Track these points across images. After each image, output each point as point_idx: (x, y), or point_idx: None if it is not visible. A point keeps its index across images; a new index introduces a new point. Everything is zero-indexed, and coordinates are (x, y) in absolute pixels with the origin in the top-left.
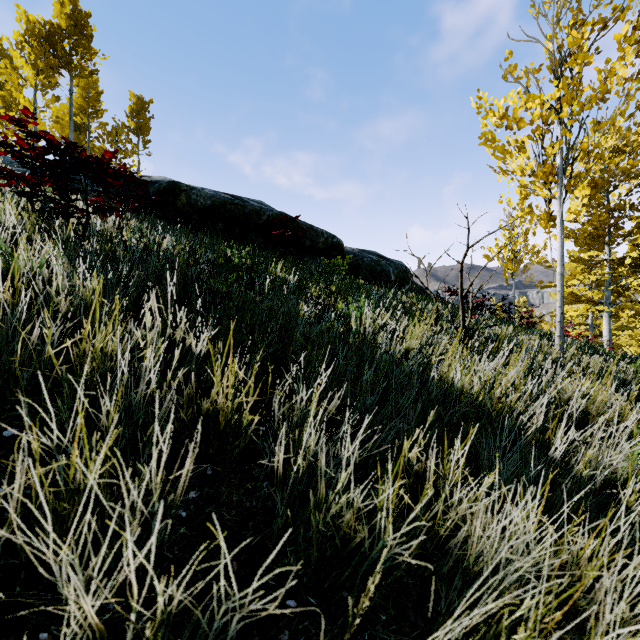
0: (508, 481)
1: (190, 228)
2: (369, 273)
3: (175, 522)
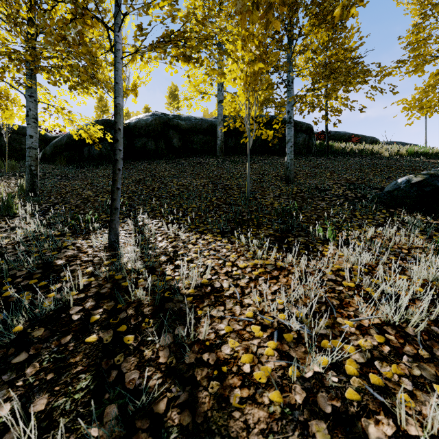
0: None
1: None
2: None
3: None
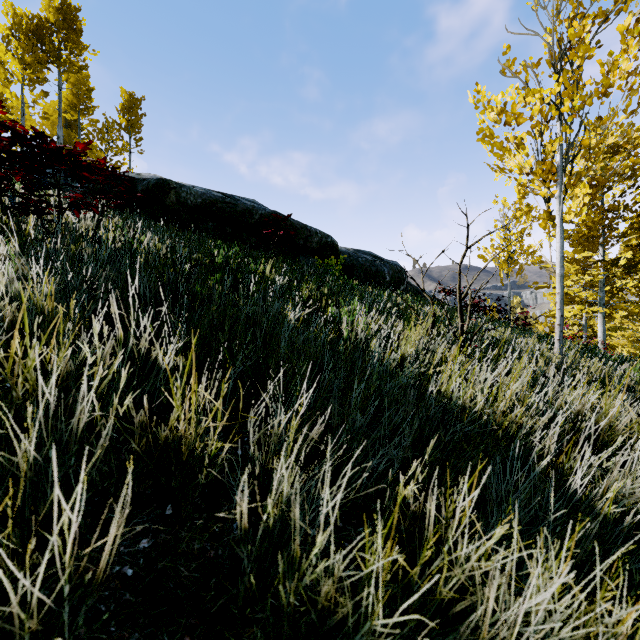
0: (521, 523)
1: (180, 227)
2: (364, 273)
3: (117, 584)
